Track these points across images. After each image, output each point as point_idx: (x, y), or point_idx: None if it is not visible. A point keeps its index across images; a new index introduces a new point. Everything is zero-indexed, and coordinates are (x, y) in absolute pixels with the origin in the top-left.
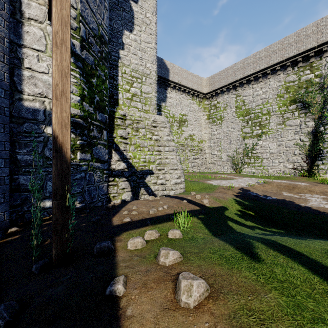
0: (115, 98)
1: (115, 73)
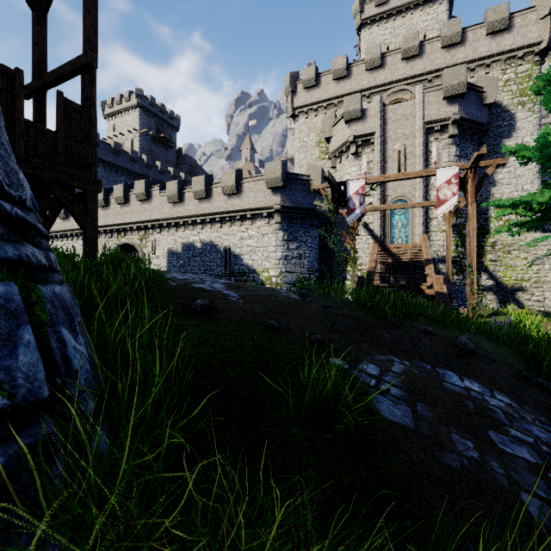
0: (486, 228)
1: (486, 208)
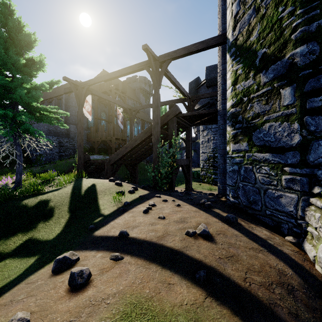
0: None
1: None
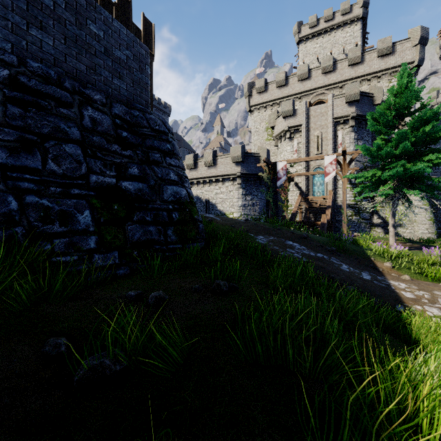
0: None
1: None
